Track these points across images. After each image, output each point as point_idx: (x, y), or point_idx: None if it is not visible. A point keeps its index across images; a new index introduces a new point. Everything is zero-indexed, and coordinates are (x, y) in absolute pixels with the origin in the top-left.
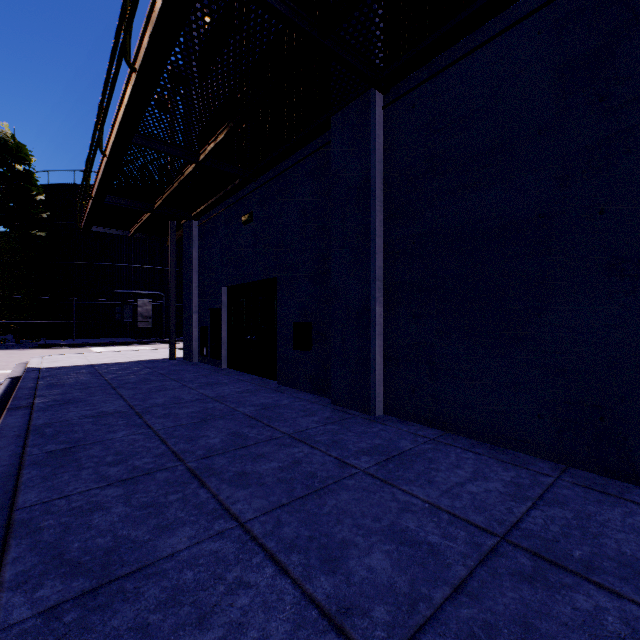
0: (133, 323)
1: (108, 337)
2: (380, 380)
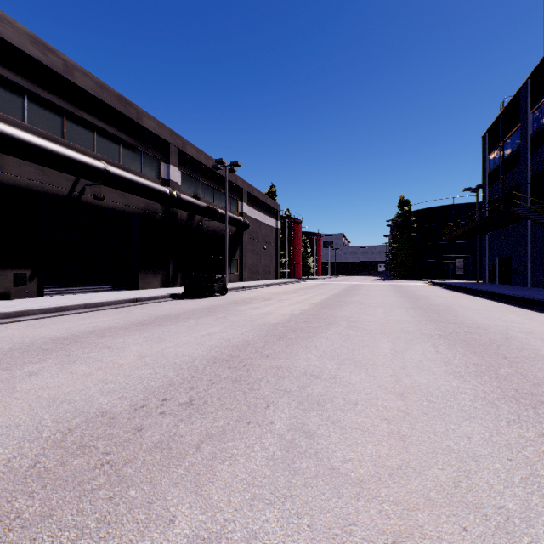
0: (453, 271)
1: (440, 278)
2: (529, 280)
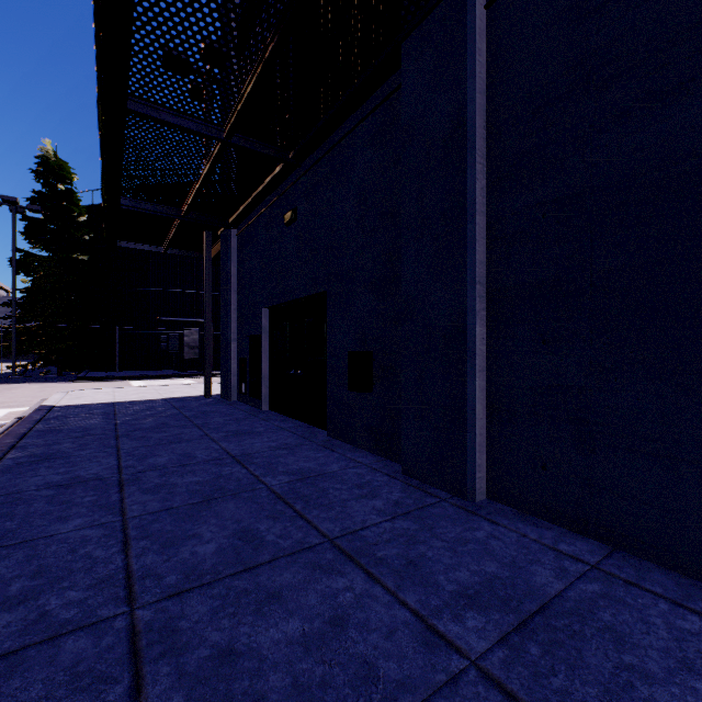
0: (179, 354)
1: (153, 369)
2: (482, 444)
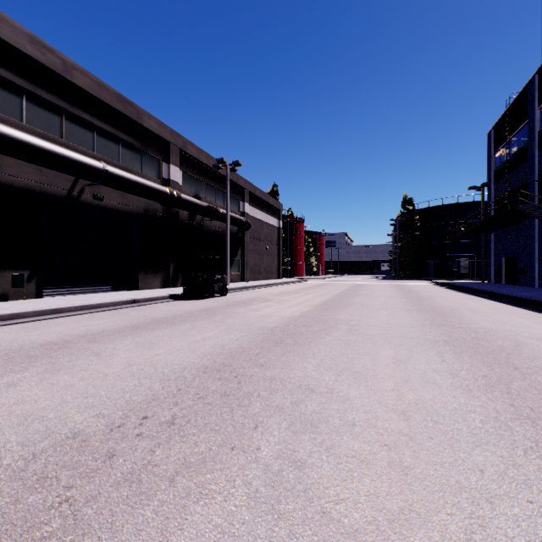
0: (457, 271)
1: (444, 278)
2: (536, 280)
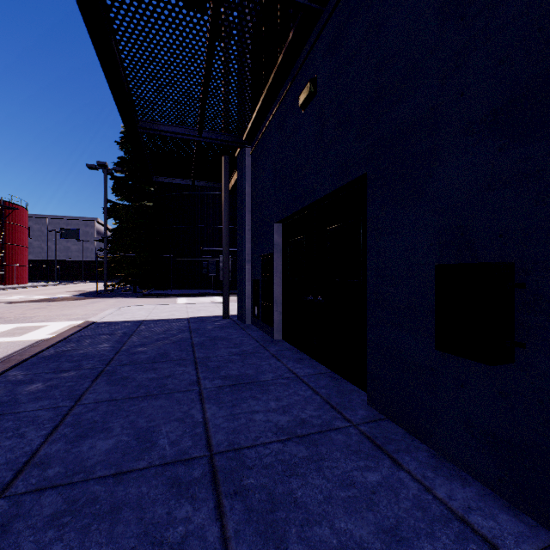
0: (216, 277)
1: (197, 288)
2: None
